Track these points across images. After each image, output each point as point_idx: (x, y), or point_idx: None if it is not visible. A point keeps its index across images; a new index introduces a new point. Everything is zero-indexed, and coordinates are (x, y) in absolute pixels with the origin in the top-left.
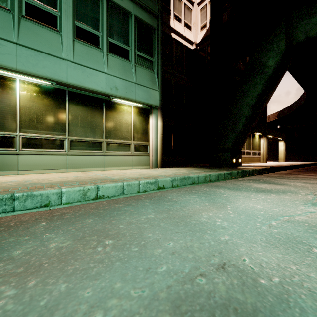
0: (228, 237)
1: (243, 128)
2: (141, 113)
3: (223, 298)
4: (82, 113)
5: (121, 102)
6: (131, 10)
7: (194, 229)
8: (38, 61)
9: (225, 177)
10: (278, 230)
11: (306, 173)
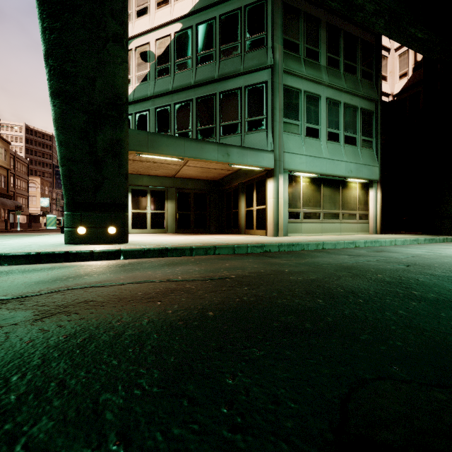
0: None
1: None
2: (363, 187)
3: None
4: (329, 193)
5: (350, 180)
6: (357, 104)
7: None
8: (314, 163)
9: None
10: None
11: None
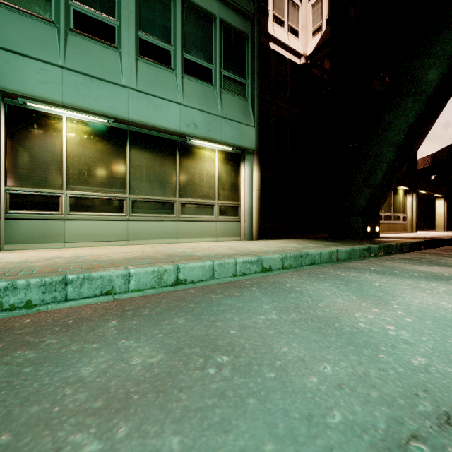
0: (425, 361)
1: (383, 179)
2: (229, 160)
3: None
4: (148, 162)
5: (201, 144)
6: (215, 12)
7: (355, 342)
8: (90, 90)
9: (359, 254)
10: None
11: None
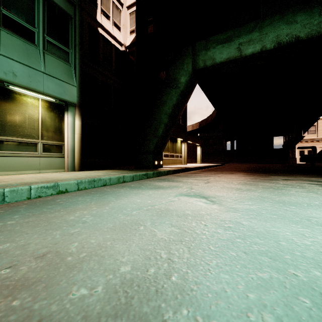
0: (79, 230)
1: (163, 133)
2: (53, 109)
3: (13, 280)
4: None
5: (23, 92)
6: None
7: (51, 227)
8: None
9: (140, 178)
10: (131, 217)
11: (205, 172)
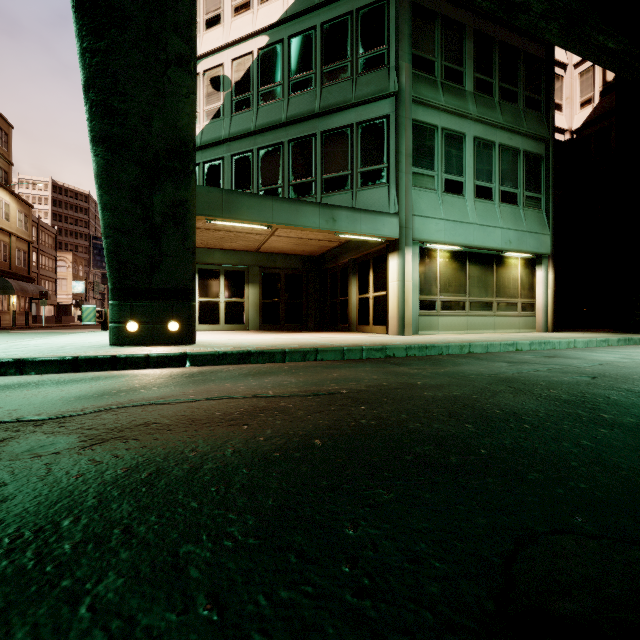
0: None
1: None
2: (527, 265)
3: None
4: (478, 273)
5: (509, 255)
6: (519, 146)
7: None
8: (456, 230)
9: None
10: None
11: None
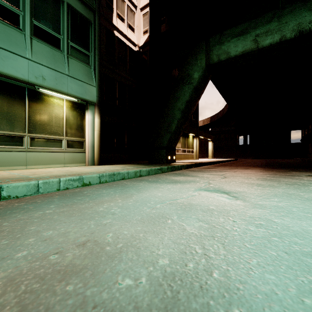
0: (110, 221)
1: (176, 129)
2: (75, 108)
3: (62, 266)
4: None
5: (50, 93)
6: None
7: (85, 218)
8: None
9: (155, 172)
10: (156, 210)
11: (219, 167)
